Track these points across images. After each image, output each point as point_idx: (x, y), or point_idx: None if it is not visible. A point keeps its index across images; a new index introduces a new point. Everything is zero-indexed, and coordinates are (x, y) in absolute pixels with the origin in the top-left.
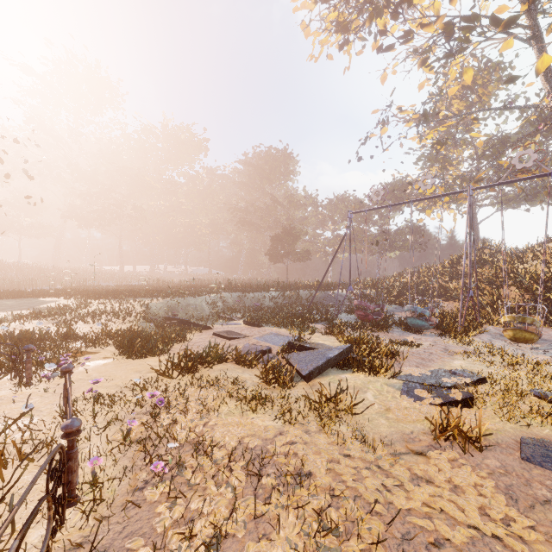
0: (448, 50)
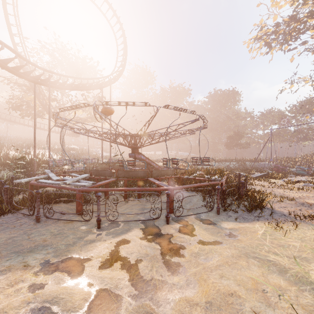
0: None
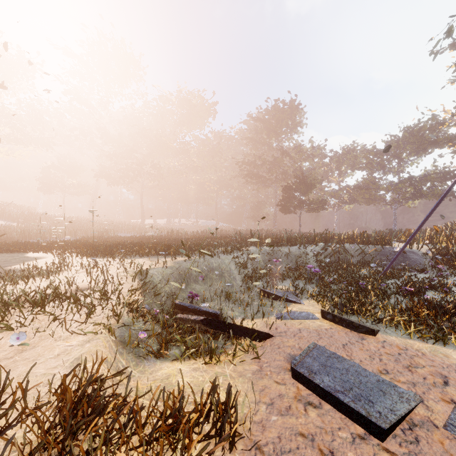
0: None
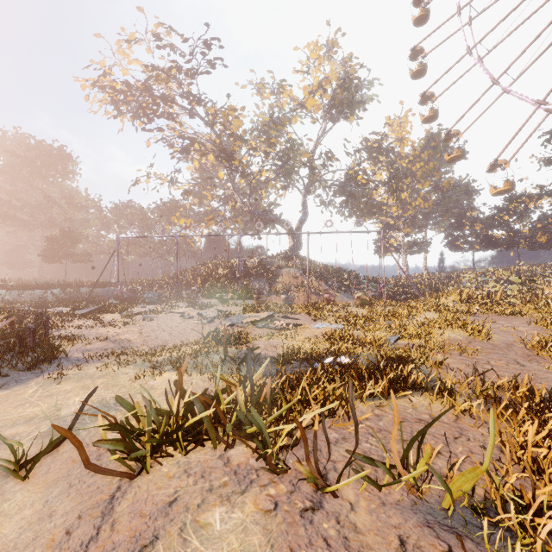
0: (182, 149)
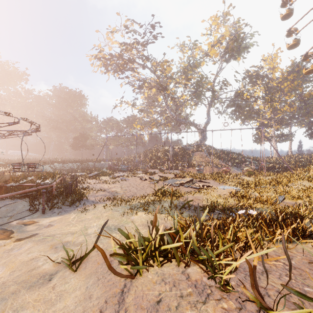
0: (139, 87)
